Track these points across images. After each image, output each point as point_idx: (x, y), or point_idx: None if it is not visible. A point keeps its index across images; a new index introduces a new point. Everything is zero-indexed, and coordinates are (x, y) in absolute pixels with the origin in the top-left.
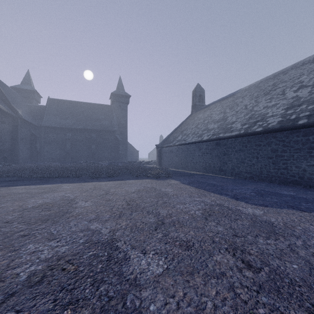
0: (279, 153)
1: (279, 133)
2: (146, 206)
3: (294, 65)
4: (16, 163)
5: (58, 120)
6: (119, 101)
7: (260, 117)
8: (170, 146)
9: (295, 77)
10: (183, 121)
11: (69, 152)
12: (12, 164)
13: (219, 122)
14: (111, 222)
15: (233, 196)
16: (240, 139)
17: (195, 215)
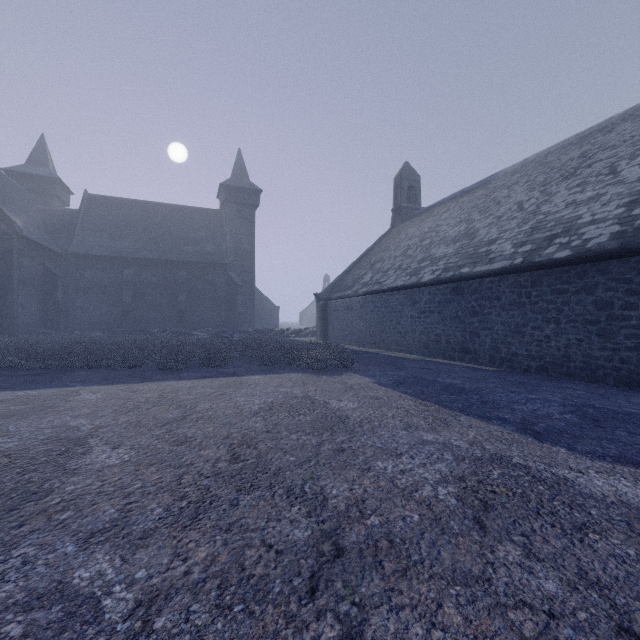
0: (616, 312)
1: (618, 262)
2: (285, 465)
3: (629, 112)
4: (9, 333)
5: (106, 242)
6: (237, 201)
7: (560, 226)
8: (348, 296)
9: (637, 136)
10: (375, 244)
11: (130, 309)
12: None
13: (457, 243)
14: (157, 546)
15: (523, 426)
16: (513, 279)
17: (437, 505)
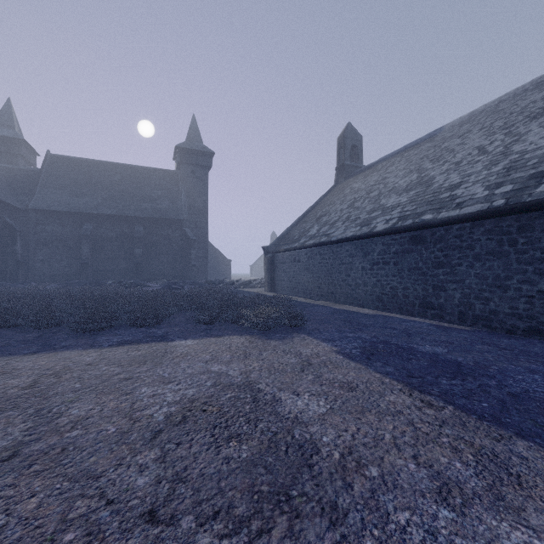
0: None
1: None
2: None
3: None
4: None
5: (66, 198)
6: (191, 162)
7: None
8: (295, 249)
9: None
10: (319, 200)
11: (88, 262)
12: None
13: (410, 191)
14: None
15: None
16: (492, 224)
17: None
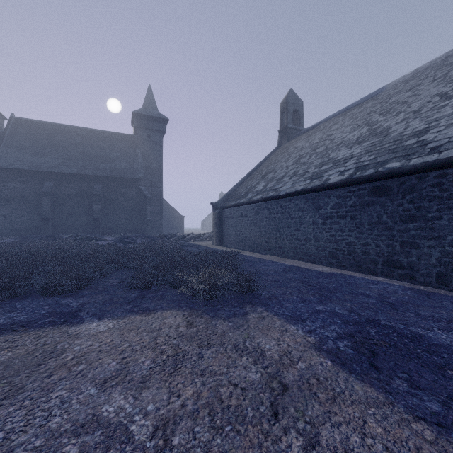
0: None
1: None
2: None
3: None
4: None
5: (28, 158)
6: (147, 127)
7: None
8: (242, 204)
9: None
10: (264, 160)
11: (48, 217)
12: None
13: (363, 142)
14: None
15: None
16: None
17: None
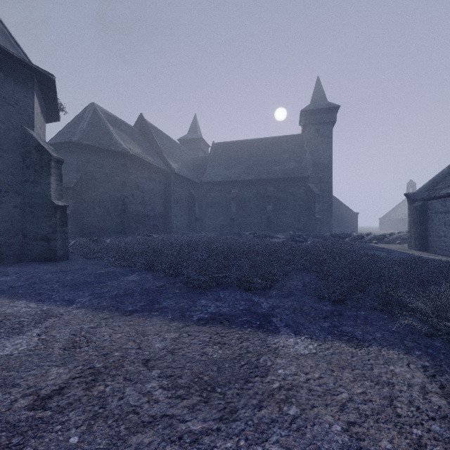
0: None
1: None
2: None
3: None
4: (169, 233)
5: (222, 172)
6: (315, 122)
7: None
8: None
9: None
10: None
11: (235, 217)
12: (165, 234)
13: None
14: None
15: None
16: None
17: None
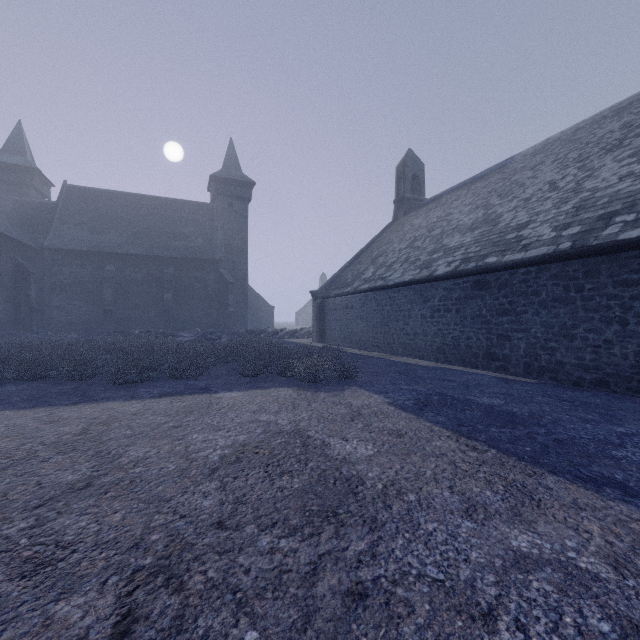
0: None
1: None
2: None
3: None
4: None
5: (86, 236)
6: (229, 194)
7: (618, 202)
8: (347, 294)
9: None
10: (376, 237)
11: (111, 309)
12: None
13: (475, 230)
14: None
15: None
16: (558, 268)
17: None
